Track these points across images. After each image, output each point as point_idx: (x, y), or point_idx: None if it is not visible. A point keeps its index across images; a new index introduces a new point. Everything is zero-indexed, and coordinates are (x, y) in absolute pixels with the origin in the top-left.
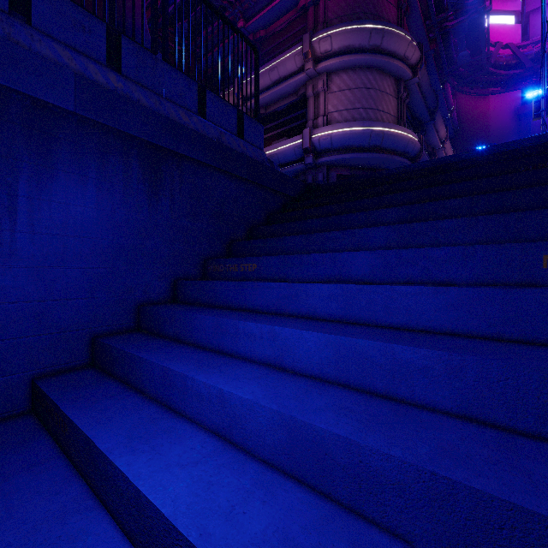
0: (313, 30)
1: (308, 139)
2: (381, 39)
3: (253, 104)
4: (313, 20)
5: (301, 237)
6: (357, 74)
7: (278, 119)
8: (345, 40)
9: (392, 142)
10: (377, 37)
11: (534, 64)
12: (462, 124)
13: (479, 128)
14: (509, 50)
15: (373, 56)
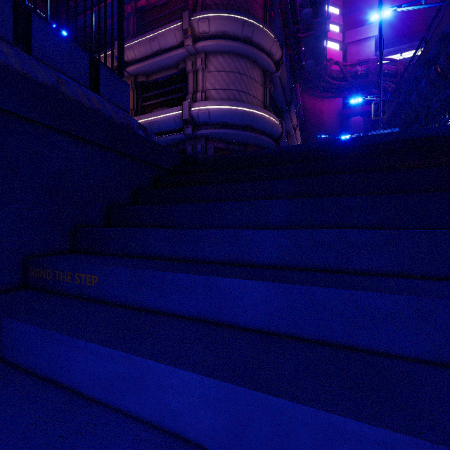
0: (193, 10)
1: (188, 111)
2: (252, 32)
3: (134, 70)
4: (193, 1)
5: (168, 232)
6: (232, 59)
7: (160, 89)
8: (221, 25)
9: (261, 123)
10: (248, 29)
11: (353, 80)
12: (306, 117)
13: (317, 122)
14: (336, 68)
15: (245, 46)
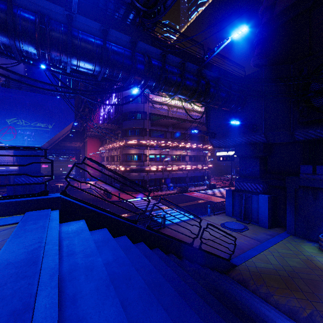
0: None
1: None
2: None
3: None
4: None
5: None
6: None
7: None
8: None
9: None
10: None
11: None
12: None
13: None
14: None
15: None
